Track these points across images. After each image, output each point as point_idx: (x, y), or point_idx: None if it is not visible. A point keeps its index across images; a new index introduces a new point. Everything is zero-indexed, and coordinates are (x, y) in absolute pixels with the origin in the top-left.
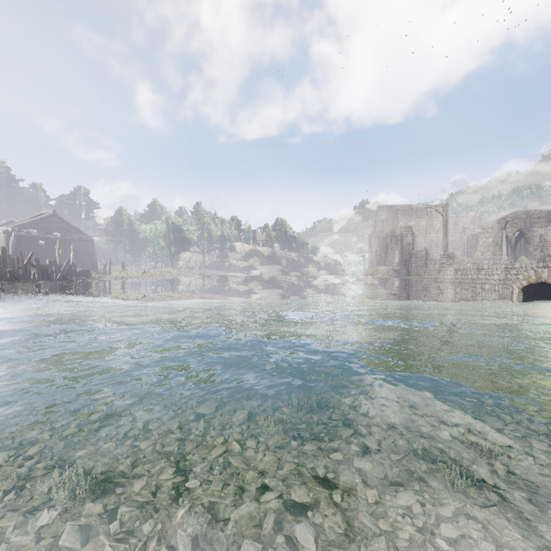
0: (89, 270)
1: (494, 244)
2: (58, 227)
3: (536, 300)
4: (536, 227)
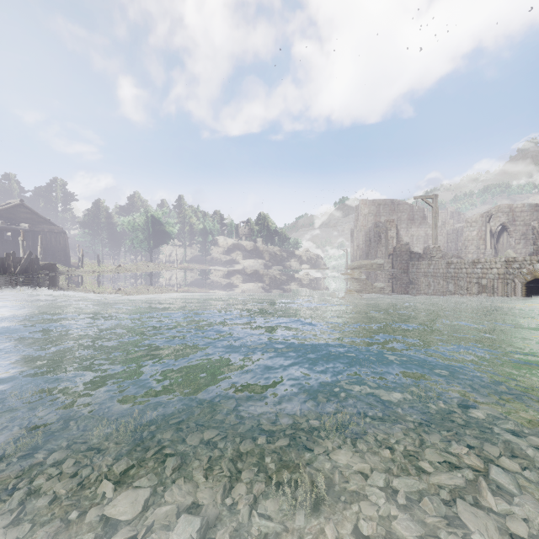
0: (55, 264)
1: (478, 238)
2: (25, 218)
3: None
4: (519, 221)
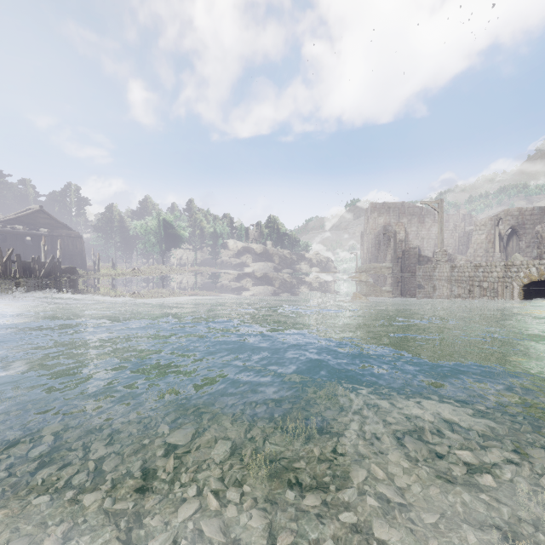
0: (75, 267)
1: (487, 242)
2: (45, 223)
3: (538, 298)
4: (529, 224)
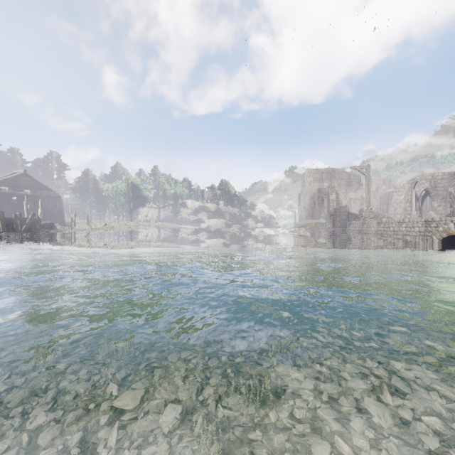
0: (53, 223)
1: (405, 201)
2: (28, 185)
3: None
4: (440, 187)
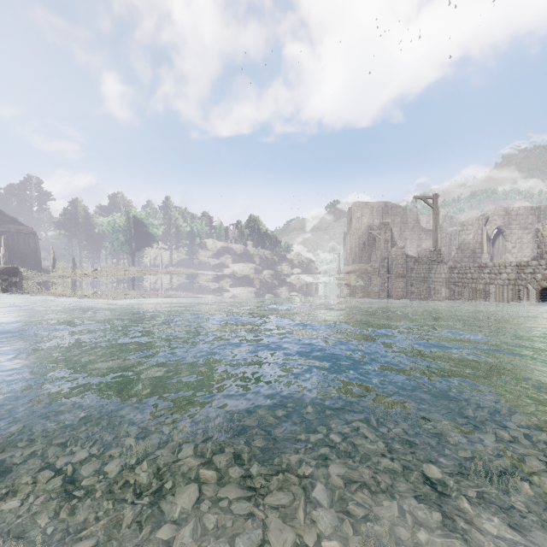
0: (17, 268)
1: (474, 242)
2: None
3: None
4: (515, 225)
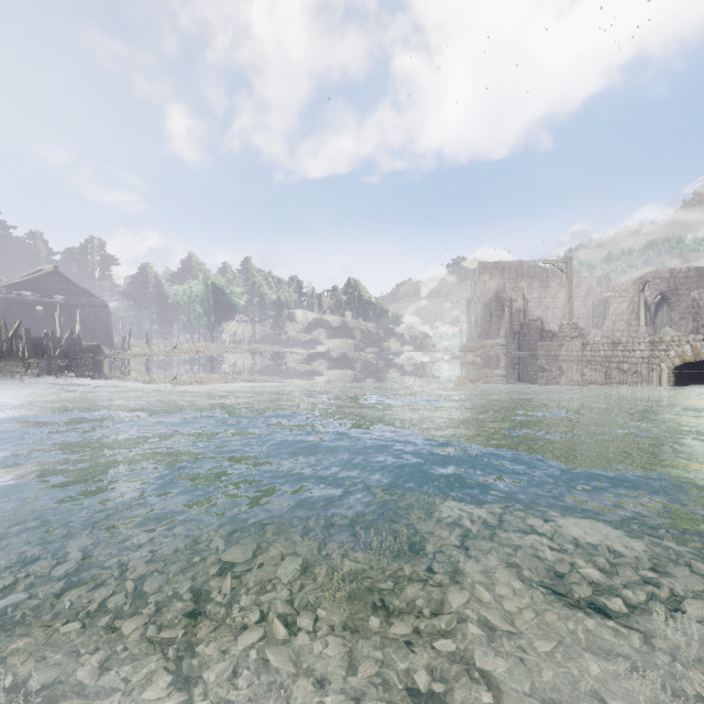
0: (99, 345)
1: (629, 312)
2: (60, 288)
3: (693, 384)
4: (683, 290)
